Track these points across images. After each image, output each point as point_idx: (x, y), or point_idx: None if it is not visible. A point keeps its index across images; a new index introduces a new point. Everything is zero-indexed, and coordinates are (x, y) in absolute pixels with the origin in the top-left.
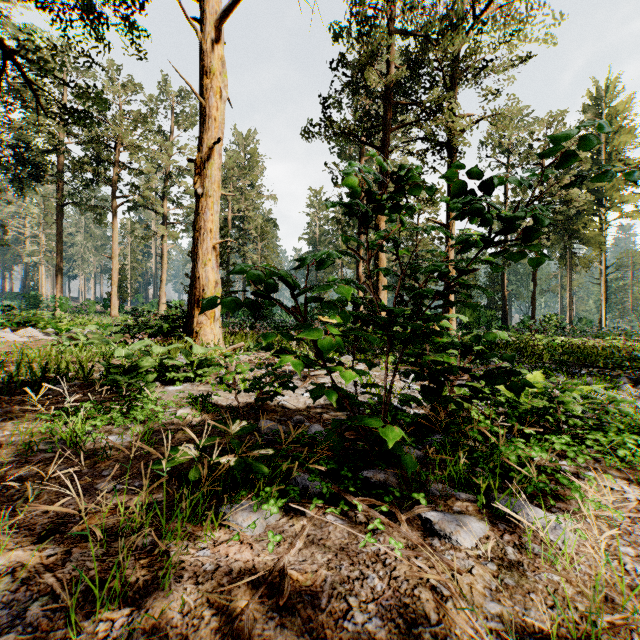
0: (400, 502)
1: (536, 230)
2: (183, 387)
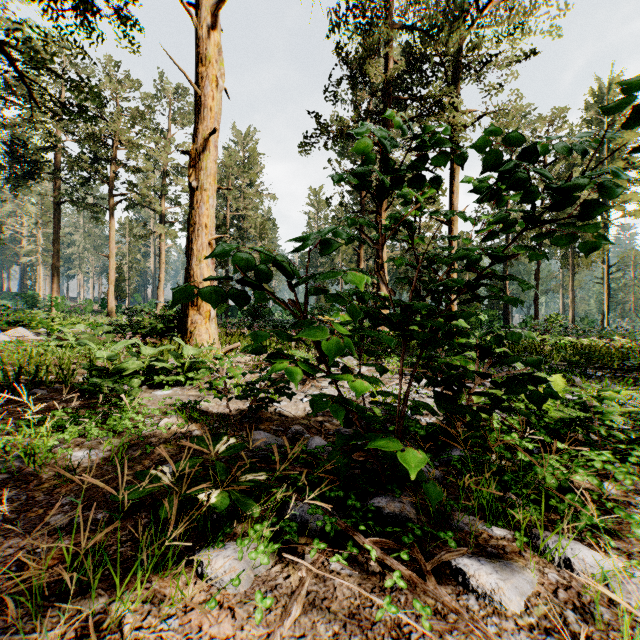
0: (421, 541)
1: (596, 202)
2: (172, 391)
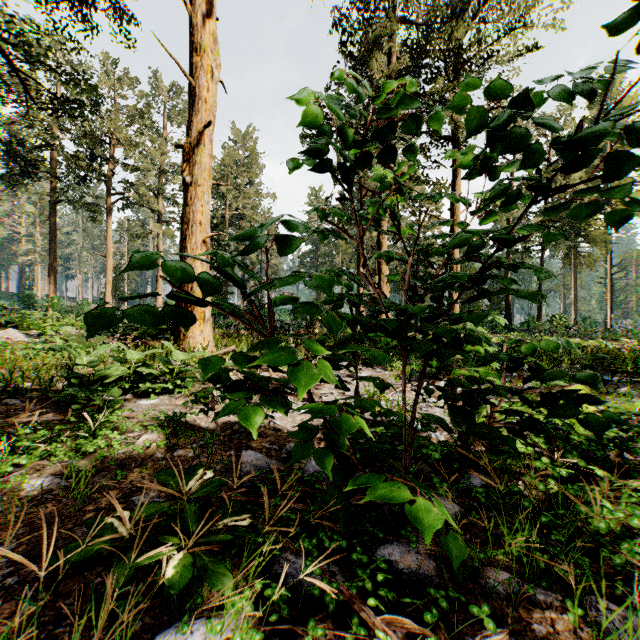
0: (445, 611)
1: None
2: (159, 400)
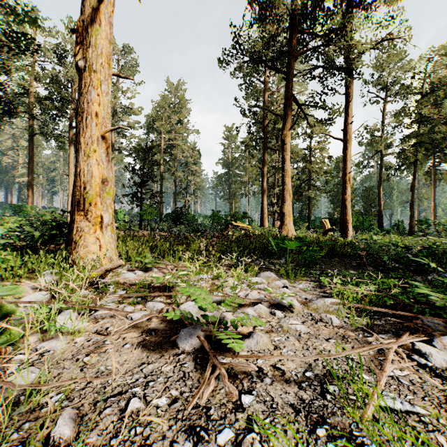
0: None
1: None
2: None
